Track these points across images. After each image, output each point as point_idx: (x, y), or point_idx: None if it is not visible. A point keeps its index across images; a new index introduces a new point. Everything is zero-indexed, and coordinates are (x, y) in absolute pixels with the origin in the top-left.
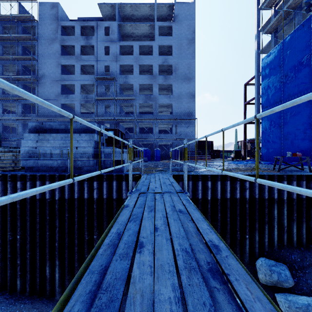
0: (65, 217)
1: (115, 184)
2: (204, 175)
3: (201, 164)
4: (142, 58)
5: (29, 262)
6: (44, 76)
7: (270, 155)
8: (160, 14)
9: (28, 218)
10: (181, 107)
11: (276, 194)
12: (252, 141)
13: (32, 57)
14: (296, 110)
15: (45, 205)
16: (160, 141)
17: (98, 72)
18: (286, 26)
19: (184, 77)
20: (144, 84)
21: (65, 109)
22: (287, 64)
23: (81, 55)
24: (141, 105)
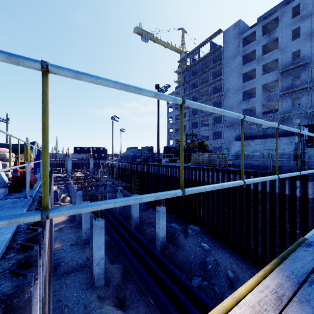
0: (266, 206)
1: None
2: None
3: None
4: None
5: (238, 231)
6: (228, 90)
7: None
8: None
9: (237, 200)
10: None
11: None
12: None
13: (220, 78)
14: None
15: (249, 193)
16: None
17: (283, 65)
18: None
19: None
20: None
21: (245, 113)
22: None
23: (262, 56)
24: None
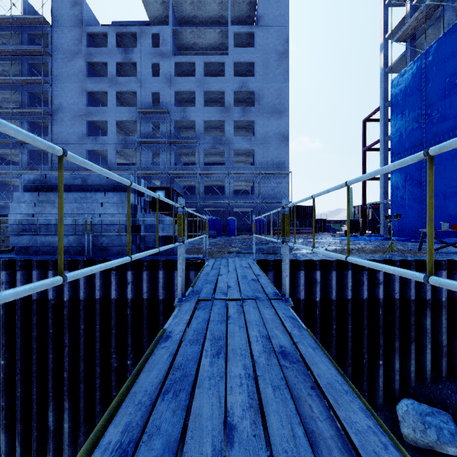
0: (80, 329)
1: (162, 275)
2: (310, 261)
3: (299, 240)
4: (208, 81)
5: (21, 404)
6: (61, 109)
7: (404, 227)
8: (235, 15)
9: (18, 331)
10: (268, 156)
11: (429, 292)
12: (375, 206)
13: (44, 80)
14: (446, 157)
15: (46, 310)
16: (235, 206)
17: (142, 103)
18: (429, 29)
19: (272, 109)
20: (211, 120)
21: (93, 158)
22: (433, 87)
23: (117, 77)
24: (207, 152)
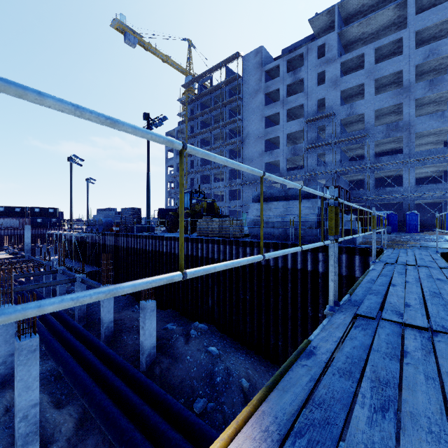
0: (288, 286)
1: (344, 258)
2: None
3: None
4: (379, 67)
5: (256, 323)
6: (248, 136)
7: None
8: None
9: (255, 281)
10: None
11: None
12: None
13: (238, 119)
14: None
15: (268, 272)
16: (418, 197)
17: (308, 112)
18: None
19: None
20: (383, 107)
21: (269, 168)
22: None
23: (287, 98)
24: (377, 142)
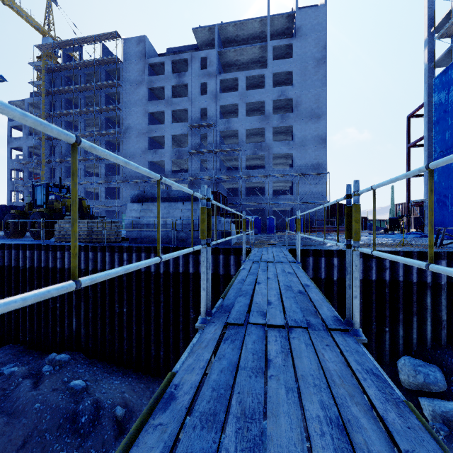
0: (170, 292)
1: (222, 258)
2: (329, 250)
3: (333, 237)
4: (249, 94)
5: (135, 337)
6: (129, 129)
7: (447, 225)
8: (274, 29)
9: (133, 291)
10: (305, 158)
11: (429, 277)
12: (419, 204)
13: (117, 107)
14: None
15: (149, 278)
16: (274, 205)
17: (192, 118)
18: None
19: (310, 114)
20: (252, 128)
21: (153, 168)
22: None
23: (172, 98)
24: (248, 157)
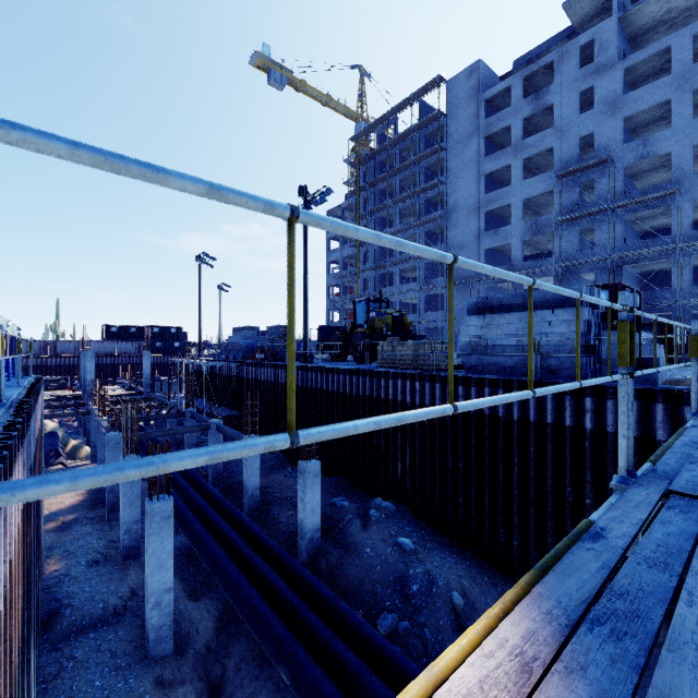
0: (529, 451)
1: (635, 407)
2: None
3: None
4: None
5: (475, 506)
6: (455, 208)
7: None
8: None
9: (472, 440)
10: None
11: None
12: None
13: (439, 182)
14: None
15: (495, 426)
16: None
17: (562, 161)
18: None
19: None
20: None
21: (491, 258)
22: None
23: (524, 140)
24: None
